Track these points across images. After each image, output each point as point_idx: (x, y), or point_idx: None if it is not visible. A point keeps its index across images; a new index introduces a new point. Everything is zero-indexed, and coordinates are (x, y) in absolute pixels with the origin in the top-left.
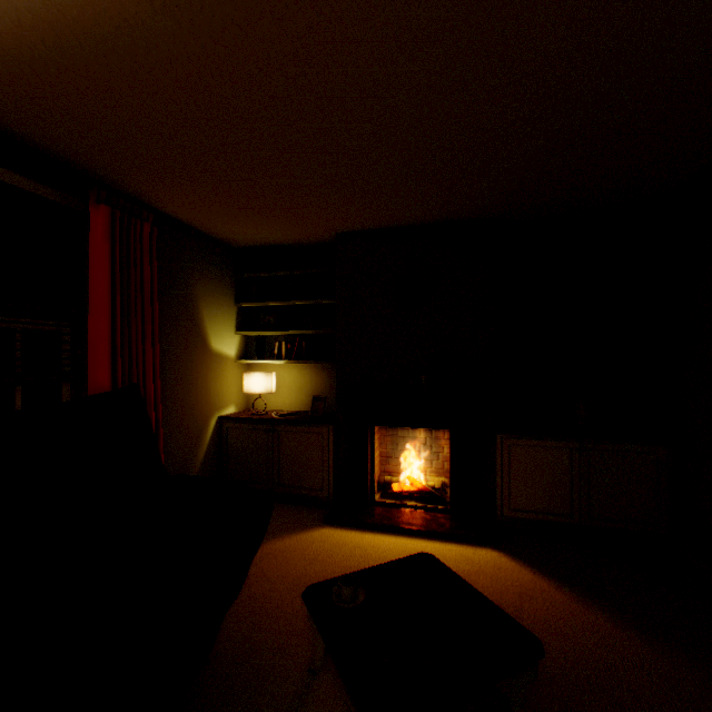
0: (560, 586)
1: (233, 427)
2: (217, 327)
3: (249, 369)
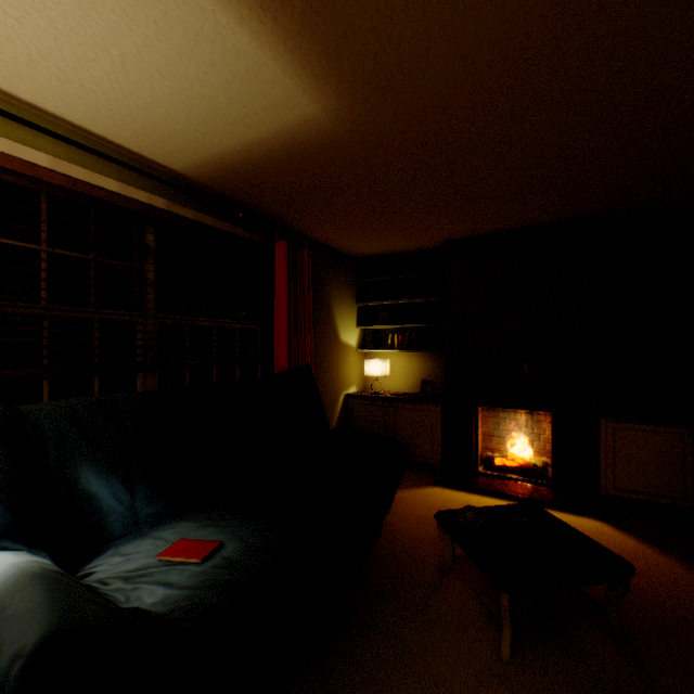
0: (664, 554)
1: (356, 403)
2: (344, 323)
3: (365, 357)
